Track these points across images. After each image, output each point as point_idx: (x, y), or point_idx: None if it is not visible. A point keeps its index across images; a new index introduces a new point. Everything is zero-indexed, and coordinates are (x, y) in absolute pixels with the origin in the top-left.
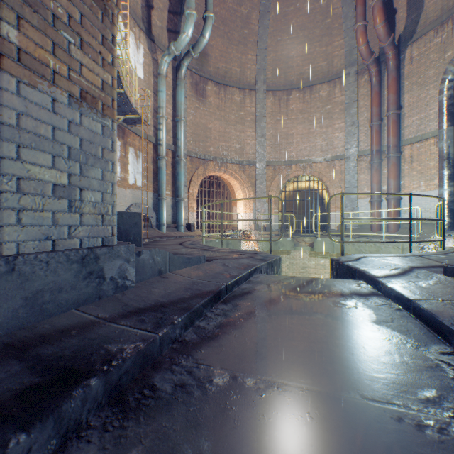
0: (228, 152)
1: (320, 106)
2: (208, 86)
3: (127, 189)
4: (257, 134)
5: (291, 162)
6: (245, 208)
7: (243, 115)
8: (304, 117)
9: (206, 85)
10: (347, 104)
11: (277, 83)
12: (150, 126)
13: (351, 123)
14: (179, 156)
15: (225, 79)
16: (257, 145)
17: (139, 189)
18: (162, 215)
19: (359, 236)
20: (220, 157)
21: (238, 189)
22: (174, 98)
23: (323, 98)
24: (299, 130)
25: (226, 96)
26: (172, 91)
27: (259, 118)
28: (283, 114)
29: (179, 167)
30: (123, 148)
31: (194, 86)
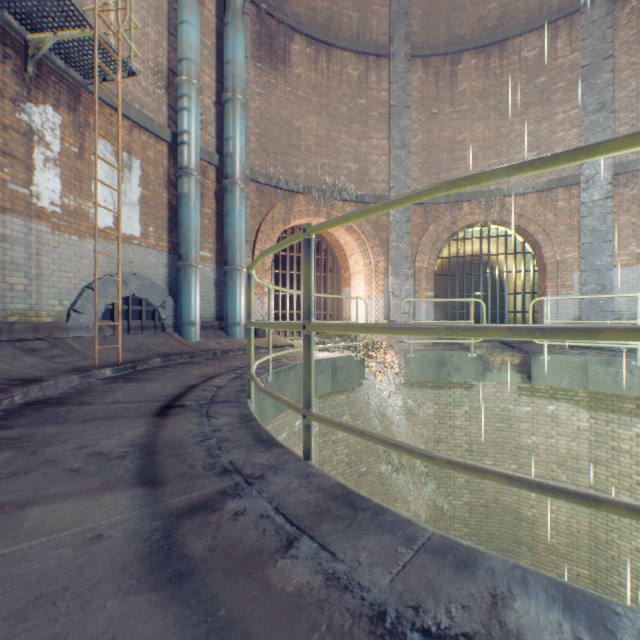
0: (335, 178)
1: (522, 79)
2: (295, 43)
3: (88, 239)
4: (393, 142)
5: (460, 196)
6: (367, 289)
7: (365, 106)
8: (488, 105)
9: (290, 41)
10: (588, 67)
11: (431, 41)
12: (159, 103)
13: (597, 105)
14: (231, 176)
15: (328, 32)
16: (393, 163)
17: (128, 243)
18: (187, 302)
19: (631, 349)
20: (320, 187)
21: (355, 252)
22: (222, 57)
23: (528, 62)
24: (476, 131)
25: (331, 67)
26: (215, 40)
27: (397, 111)
28: (444, 102)
29: (229, 200)
30: (72, 135)
31: (266, 40)
